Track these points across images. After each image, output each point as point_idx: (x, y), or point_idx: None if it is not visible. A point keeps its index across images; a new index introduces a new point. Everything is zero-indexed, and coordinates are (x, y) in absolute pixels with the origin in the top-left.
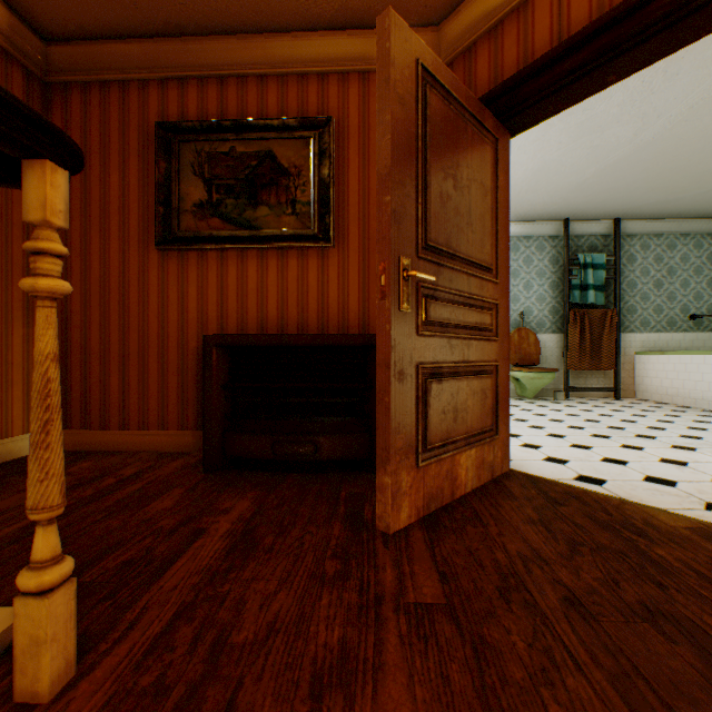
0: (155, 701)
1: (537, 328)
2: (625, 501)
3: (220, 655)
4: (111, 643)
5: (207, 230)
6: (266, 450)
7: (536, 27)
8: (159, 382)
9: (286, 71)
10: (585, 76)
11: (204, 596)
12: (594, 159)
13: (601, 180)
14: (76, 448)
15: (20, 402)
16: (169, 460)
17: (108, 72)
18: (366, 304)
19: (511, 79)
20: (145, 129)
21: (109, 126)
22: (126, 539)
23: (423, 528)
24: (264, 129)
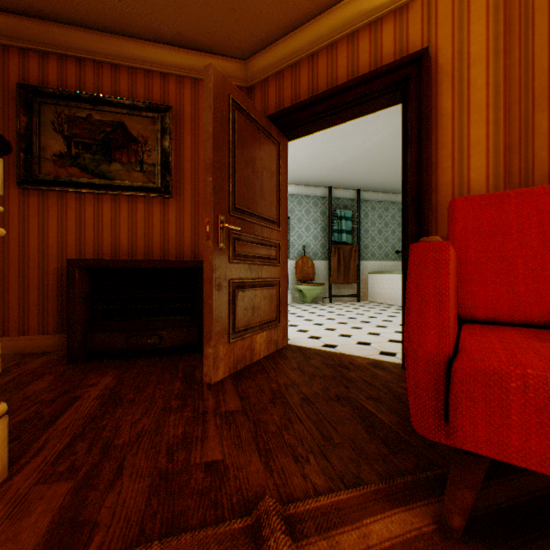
0: (72, 474)
1: (314, 257)
2: (344, 354)
3: (109, 450)
4: (29, 458)
5: (67, 176)
6: (122, 343)
7: (301, 81)
8: (20, 296)
9: (136, 66)
10: (325, 118)
11: (90, 428)
12: (343, 154)
13: (347, 166)
14: None
15: None
16: (33, 358)
17: None
18: (197, 239)
19: (287, 109)
20: (5, 86)
21: None
22: (14, 409)
23: (233, 378)
24: (117, 105)
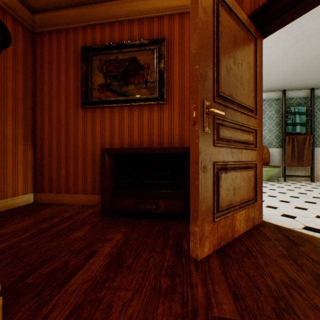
0: None
1: (268, 145)
2: None
3: None
4: None
5: (104, 98)
6: (131, 206)
7: None
8: (83, 171)
9: (142, 17)
10: None
11: (88, 299)
12: (303, 56)
13: (305, 67)
14: (46, 202)
15: (21, 180)
16: (86, 209)
17: (60, 25)
18: (182, 132)
19: (265, 3)
20: (76, 51)
21: (60, 50)
22: (55, 255)
23: (217, 258)
24: (131, 46)
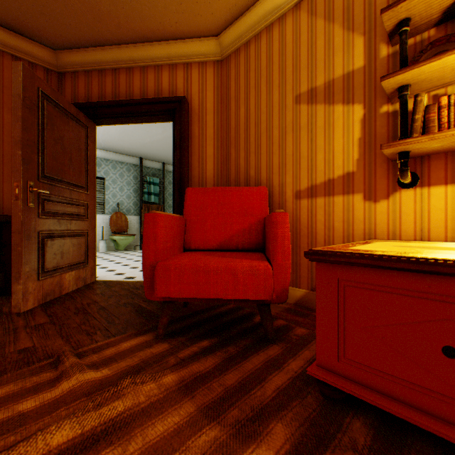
0: None
1: (128, 212)
2: (139, 281)
3: None
4: None
5: None
6: None
7: (107, 84)
8: None
9: None
10: (125, 118)
11: None
12: (149, 136)
13: (154, 145)
14: None
15: None
16: None
17: None
18: (2, 195)
19: (95, 103)
20: None
21: None
22: None
23: (43, 307)
24: None
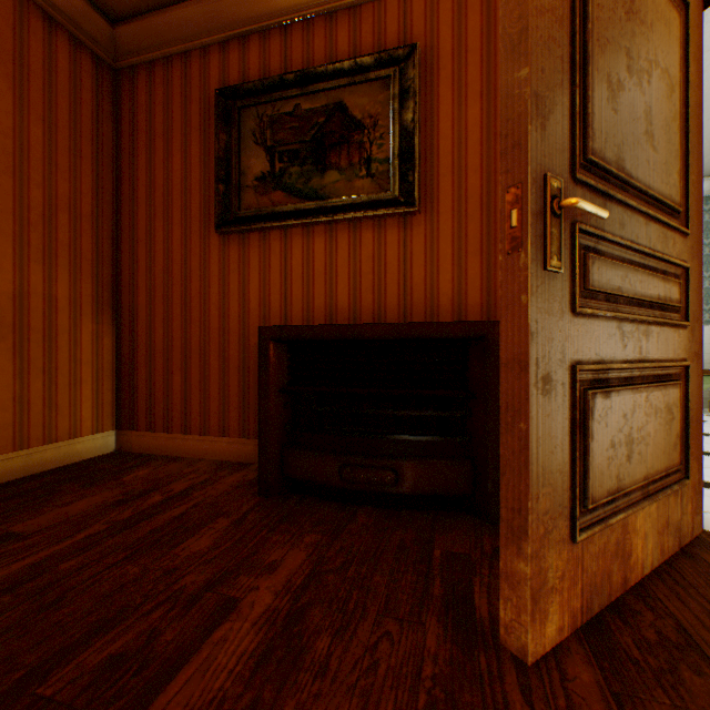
0: None
1: None
2: None
3: None
4: None
5: (269, 207)
6: (331, 473)
7: None
8: (220, 382)
9: None
10: None
11: None
12: None
13: None
14: (141, 451)
15: (89, 401)
16: (226, 473)
17: (170, 45)
18: (462, 284)
19: None
20: (205, 101)
21: (172, 104)
22: (132, 605)
23: (590, 661)
24: (332, 76)
